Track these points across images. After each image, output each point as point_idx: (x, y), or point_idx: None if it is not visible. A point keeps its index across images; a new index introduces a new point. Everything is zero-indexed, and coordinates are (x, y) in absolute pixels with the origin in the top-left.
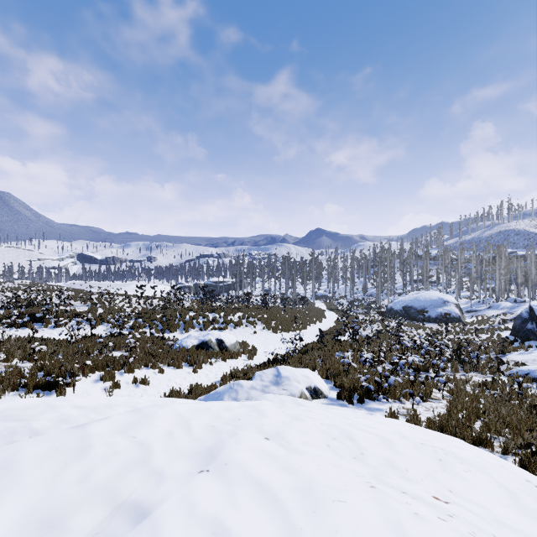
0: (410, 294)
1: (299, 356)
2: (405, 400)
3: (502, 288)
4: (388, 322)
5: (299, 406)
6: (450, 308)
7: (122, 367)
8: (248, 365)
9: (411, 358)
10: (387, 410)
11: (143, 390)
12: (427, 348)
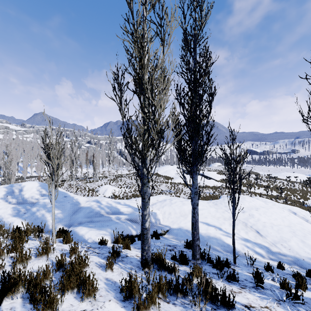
0: None
1: None
2: None
3: None
4: None
5: None
6: None
7: None
8: None
9: None
10: None
11: None
12: None
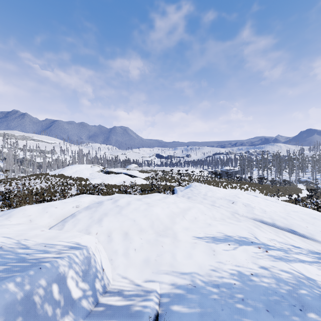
0: None
1: None
2: None
3: None
4: None
5: None
6: None
7: None
8: None
9: (318, 200)
10: None
11: None
12: None
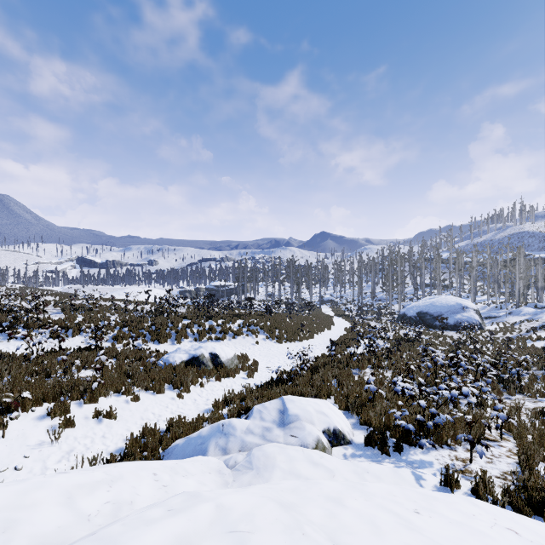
0: (424, 298)
1: (309, 374)
2: (455, 444)
3: (520, 292)
4: (402, 330)
5: (315, 467)
6: (470, 314)
7: (83, 396)
8: (247, 387)
9: (467, 390)
10: (436, 464)
11: (107, 427)
12: (466, 367)
